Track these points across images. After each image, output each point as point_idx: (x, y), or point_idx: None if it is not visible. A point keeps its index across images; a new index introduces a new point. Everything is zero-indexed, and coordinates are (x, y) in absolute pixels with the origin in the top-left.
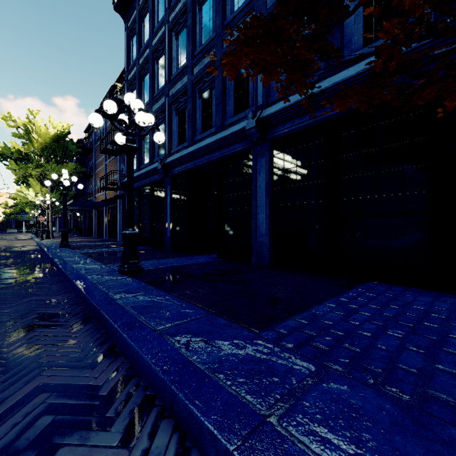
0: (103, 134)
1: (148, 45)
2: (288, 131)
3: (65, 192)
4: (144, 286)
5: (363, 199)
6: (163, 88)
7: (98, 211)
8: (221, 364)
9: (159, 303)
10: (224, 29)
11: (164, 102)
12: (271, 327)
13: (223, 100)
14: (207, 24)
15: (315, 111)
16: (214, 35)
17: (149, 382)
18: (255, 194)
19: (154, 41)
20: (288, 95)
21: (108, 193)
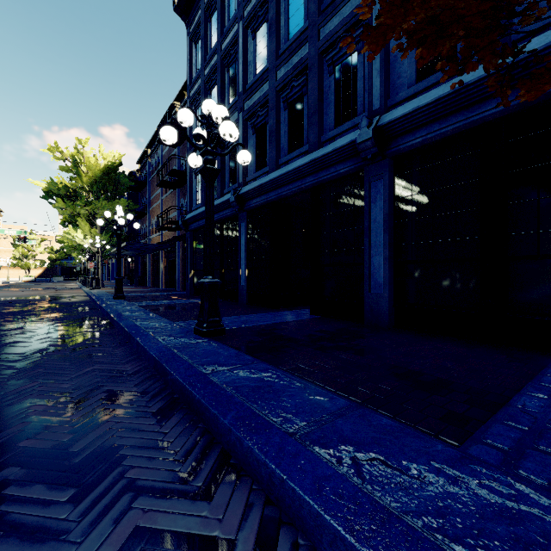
0: (159, 164)
1: (216, 50)
2: (421, 141)
3: (120, 233)
4: (236, 355)
5: (549, 232)
6: (236, 101)
7: (153, 256)
8: (446, 519)
9: (270, 384)
10: (321, 15)
11: (237, 119)
12: (475, 436)
13: (319, 108)
14: (296, 13)
15: (467, 109)
16: (307, 26)
17: (316, 541)
18: (368, 230)
19: (224, 44)
20: (461, 75)
21: (165, 234)
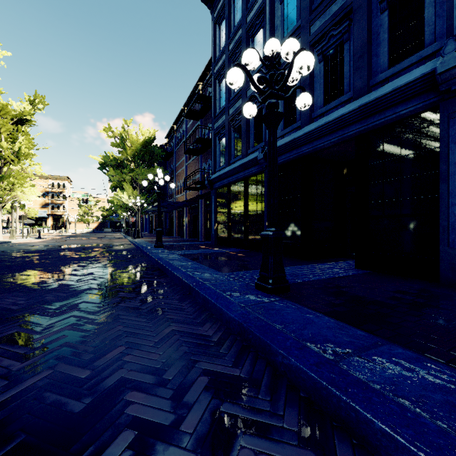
0: (183, 136)
1: (241, 25)
2: None
3: (160, 192)
4: (338, 326)
5: None
6: (261, 67)
7: (178, 212)
8: None
9: None
10: None
11: None
12: None
13: (368, 50)
14: None
15: None
16: None
17: None
18: (446, 175)
19: (248, 17)
20: None
21: (189, 193)
